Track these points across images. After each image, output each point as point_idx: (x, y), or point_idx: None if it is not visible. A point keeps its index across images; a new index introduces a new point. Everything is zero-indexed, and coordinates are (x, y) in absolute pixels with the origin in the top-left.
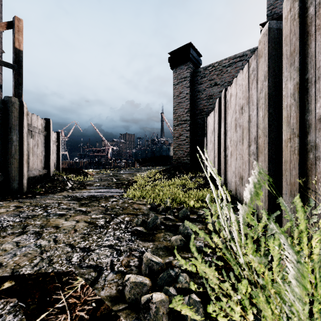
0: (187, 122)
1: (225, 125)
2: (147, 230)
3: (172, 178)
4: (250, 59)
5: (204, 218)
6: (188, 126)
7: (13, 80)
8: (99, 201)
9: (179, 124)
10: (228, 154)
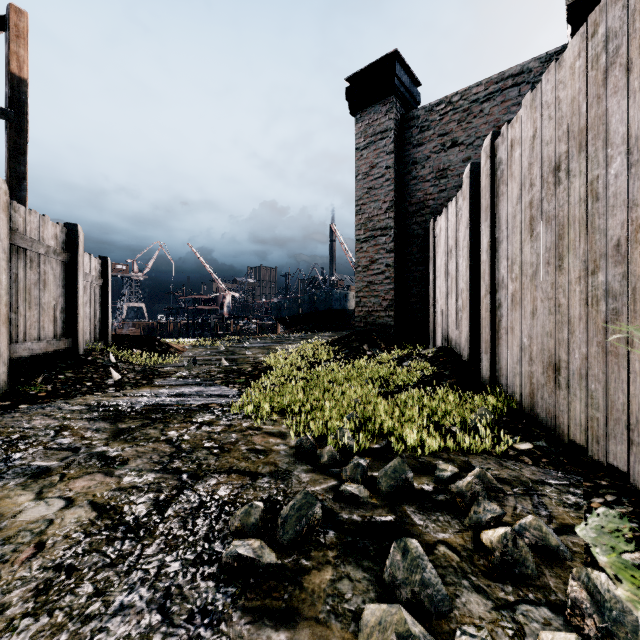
0: (389, 231)
1: (493, 227)
2: (275, 555)
3: (355, 359)
4: (594, 11)
5: (461, 497)
6: (391, 240)
7: (6, 144)
8: (166, 424)
9: (369, 238)
10: (505, 302)
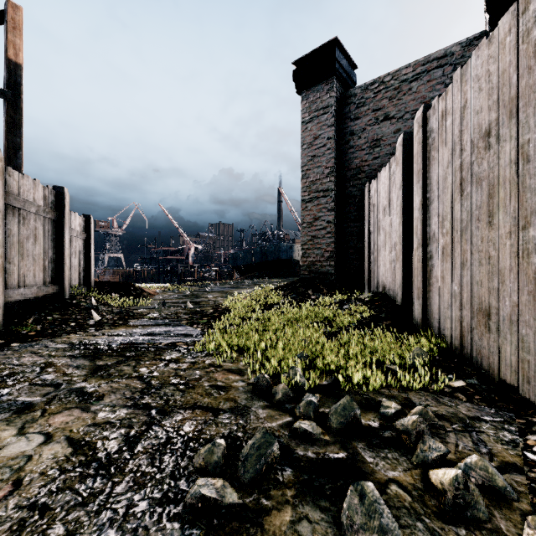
0: (330, 193)
1: (425, 188)
2: (237, 495)
3: (301, 302)
4: None
5: (407, 434)
6: (332, 201)
7: (4, 119)
8: (138, 362)
9: (313, 198)
10: (436, 253)
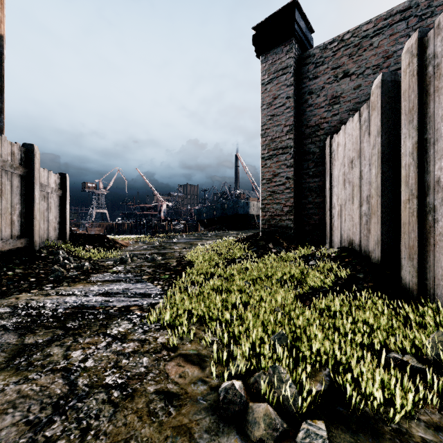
0: (289, 150)
1: (421, 128)
2: None
3: (263, 256)
4: None
5: None
6: (291, 157)
7: None
8: (76, 338)
9: (272, 156)
10: (442, 206)
